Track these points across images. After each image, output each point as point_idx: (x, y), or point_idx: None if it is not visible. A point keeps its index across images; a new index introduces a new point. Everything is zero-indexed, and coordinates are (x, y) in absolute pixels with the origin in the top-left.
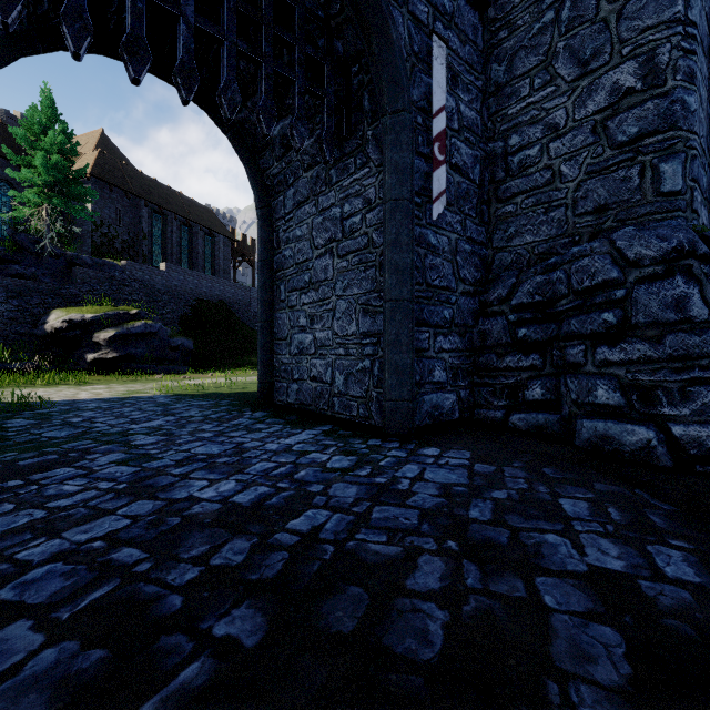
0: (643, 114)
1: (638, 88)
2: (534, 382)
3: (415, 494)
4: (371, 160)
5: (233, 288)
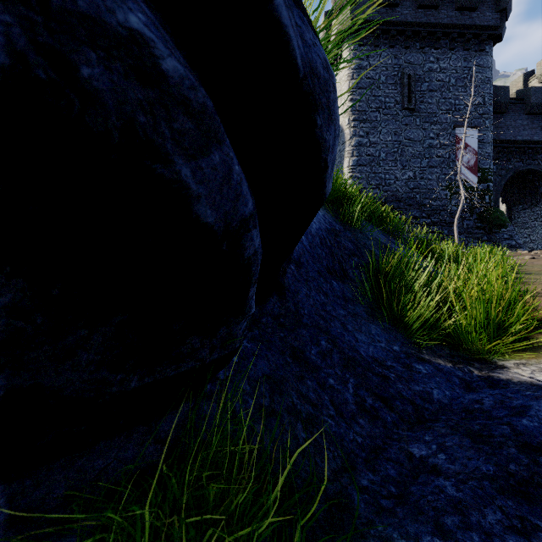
0: None
1: None
2: None
3: None
4: None
5: None
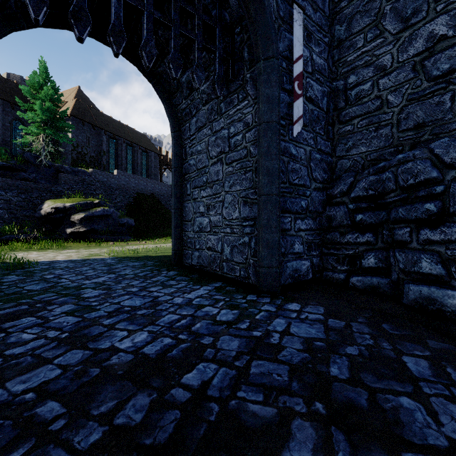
0: (454, 54)
1: (449, 34)
2: (368, 253)
3: (284, 348)
4: (249, 95)
5: (160, 186)
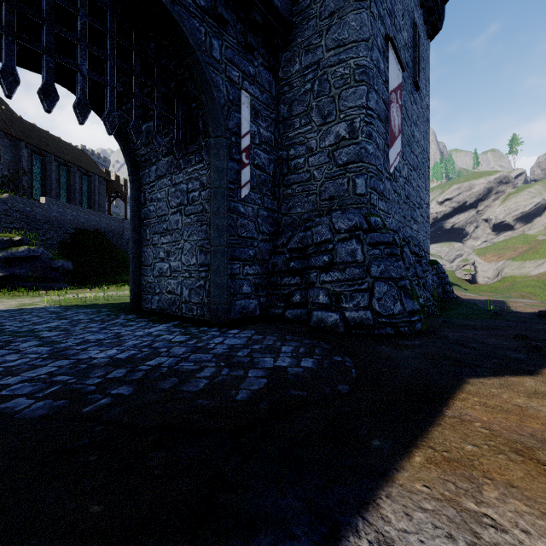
0: (349, 152)
1: (347, 137)
2: (297, 292)
3: (215, 349)
4: (204, 159)
5: (108, 220)
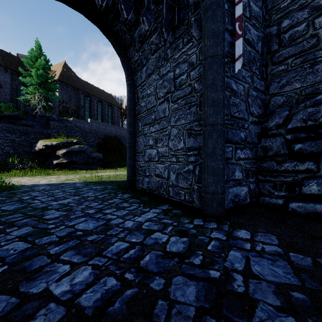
0: None
1: None
2: (310, 181)
3: (256, 303)
4: (193, 37)
5: (121, 130)
